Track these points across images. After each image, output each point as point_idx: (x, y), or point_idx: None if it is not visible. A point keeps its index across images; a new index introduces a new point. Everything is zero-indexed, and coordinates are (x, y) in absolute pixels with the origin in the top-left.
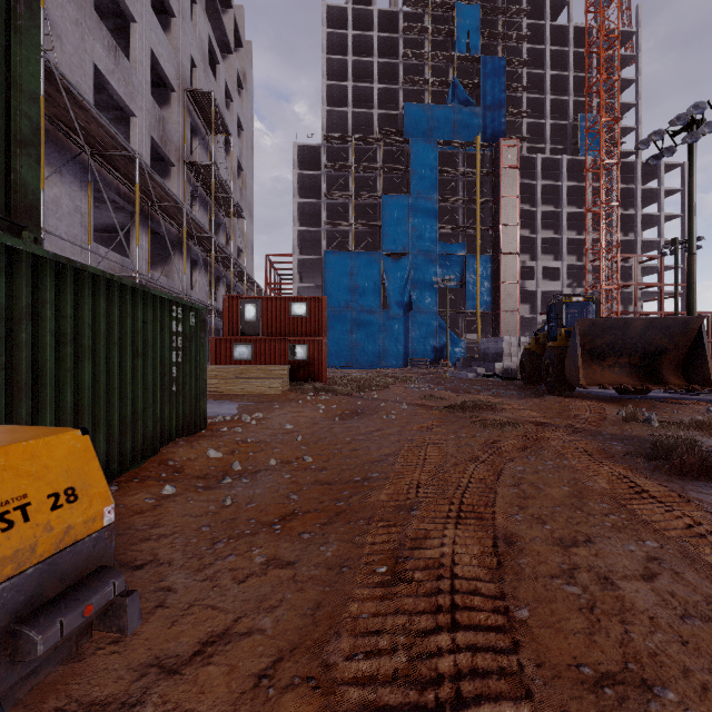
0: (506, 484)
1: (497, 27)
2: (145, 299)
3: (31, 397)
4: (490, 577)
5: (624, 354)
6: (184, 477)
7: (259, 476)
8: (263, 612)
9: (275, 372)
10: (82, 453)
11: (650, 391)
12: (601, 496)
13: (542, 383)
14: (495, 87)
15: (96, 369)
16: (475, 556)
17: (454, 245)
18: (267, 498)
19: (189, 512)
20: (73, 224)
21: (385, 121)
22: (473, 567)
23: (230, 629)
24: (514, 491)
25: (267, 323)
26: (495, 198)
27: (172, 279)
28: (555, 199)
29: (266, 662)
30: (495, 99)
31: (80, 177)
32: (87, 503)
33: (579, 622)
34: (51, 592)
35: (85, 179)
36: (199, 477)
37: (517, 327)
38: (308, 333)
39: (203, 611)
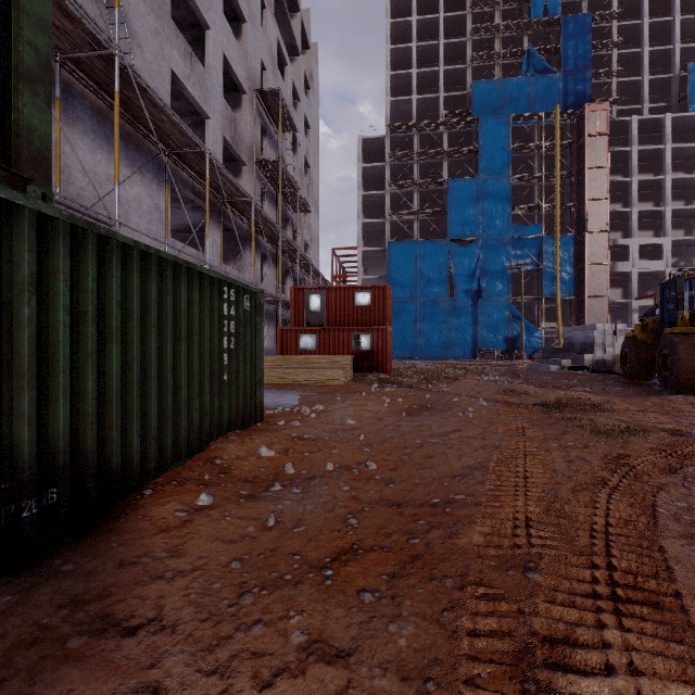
0: (672, 533)
1: None
2: (190, 278)
3: (37, 386)
4: None
5: None
6: (229, 480)
7: (313, 485)
8: None
9: (338, 361)
10: None
11: None
12: None
13: (652, 378)
14: (578, 48)
15: (128, 354)
16: None
17: (529, 226)
18: (319, 520)
19: (222, 534)
20: (153, 221)
21: (451, 104)
22: None
23: None
24: (693, 548)
25: (331, 313)
26: (579, 171)
27: (244, 273)
28: (655, 166)
29: None
30: (578, 62)
31: (159, 177)
32: None
33: None
34: None
35: (163, 179)
36: (246, 481)
37: (607, 314)
38: (372, 322)
39: None
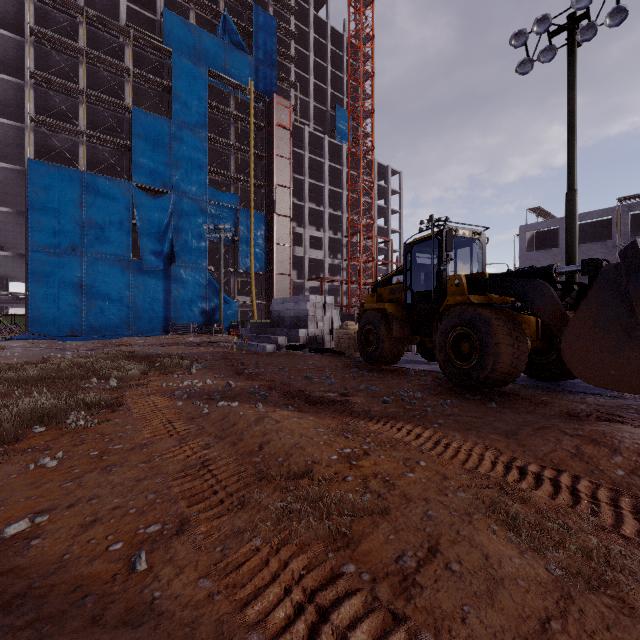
0: None
1: None
2: None
3: None
4: None
5: None
6: None
7: None
8: None
9: None
10: None
11: None
12: None
13: (397, 361)
14: (267, 43)
15: None
16: None
17: (226, 194)
18: None
19: None
20: None
21: (137, 23)
22: None
23: None
24: None
25: None
26: (269, 155)
27: None
28: (317, 176)
29: None
30: (267, 56)
31: None
32: None
33: None
34: None
35: None
36: None
37: (290, 291)
38: None
39: None
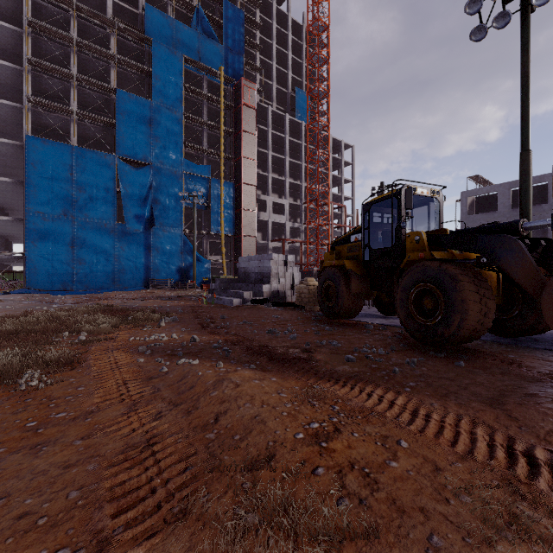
0: None
1: None
2: None
3: None
4: None
5: None
6: None
7: None
8: None
9: None
10: None
11: (548, 330)
12: None
13: (355, 315)
14: (236, 33)
15: None
16: None
17: (200, 166)
18: None
19: None
20: None
21: (122, 17)
22: None
23: None
24: None
25: None
26: (237, 131)
27: None
28: (280, 150)
29: None
30: (236, 44)
31: None
32: None
33: None
34: None
35: None
36: None
37: (256, 251)
38: None
39: None
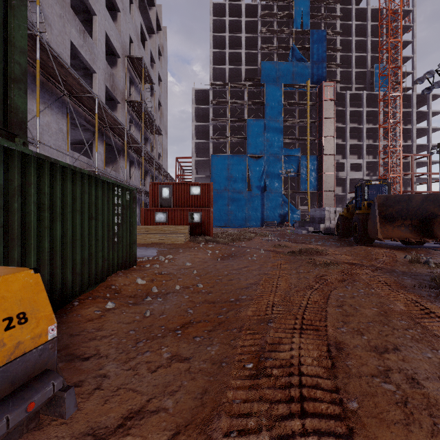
0: (333, 305)
1: (321, 11)
2: (97, 183)
3: (21, 245)
4: (327, 375)
5: (408, 218)
6: (121, 296)
7: (169, 296)
8: (167, 395)
9: (180, 229)
10: (34, 286)
11: (425, 242)
12: (400, 315)
13: (351, 237)
14: (319, 49)
15: (64, 227)
16: (315, 358)
17: (293, 150)
18: (173, 312)
19: (122, 320)
20: (58, 139)
21: (249, 73)
22: (314, 367)
23: (144, 407)
24: (339, 310)
25: (176, 199)
26: (319, 119)
27: (118, 173)
28: (358, 119)
29: (167, 435)
30: (319, 57)
31: (62, 110)
32: (35, 324)
33: (396, 414)
34: (4, 392)
35: (65, 112)
36: (131, 297)
37: (334, 201)
38: (201, 205)
39: (126, 393)
